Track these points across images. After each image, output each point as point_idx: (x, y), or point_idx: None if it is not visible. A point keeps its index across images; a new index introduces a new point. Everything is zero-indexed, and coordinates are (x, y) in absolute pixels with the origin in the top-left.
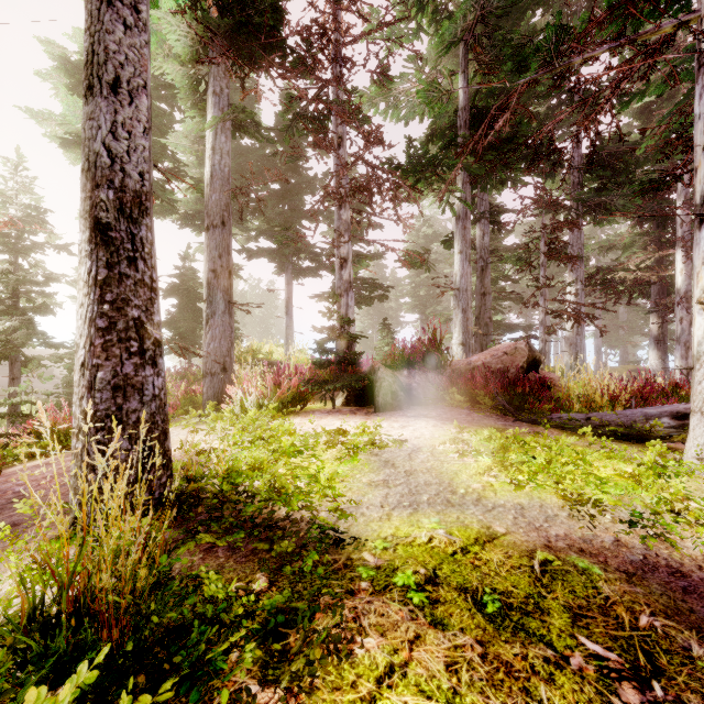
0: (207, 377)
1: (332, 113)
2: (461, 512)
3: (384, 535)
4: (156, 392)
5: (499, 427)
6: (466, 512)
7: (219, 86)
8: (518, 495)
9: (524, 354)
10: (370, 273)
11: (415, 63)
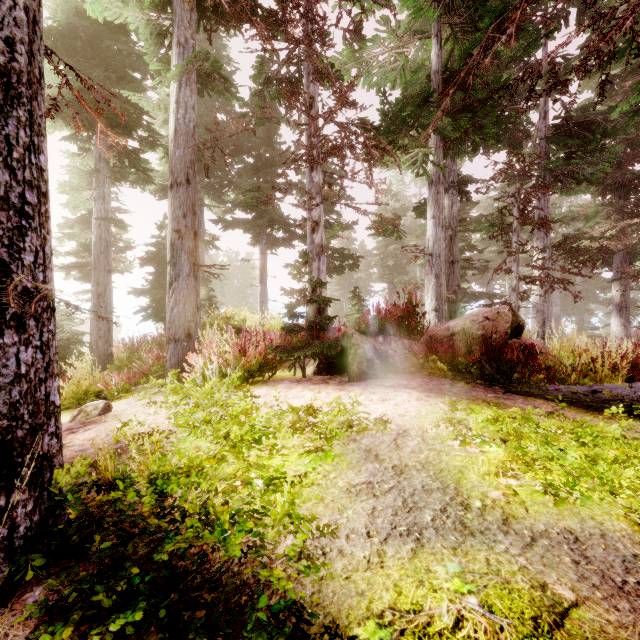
0: (170, 344)
1: (304, 73)
2: (488, 547)
3: (378, 608)
4: (30, 368)
5: (492, 401)
6: (496, 547)
7: (183, 36)
8: (560, 513)
9: (507, 319)
10: (340, 245)
11: (387, 25)
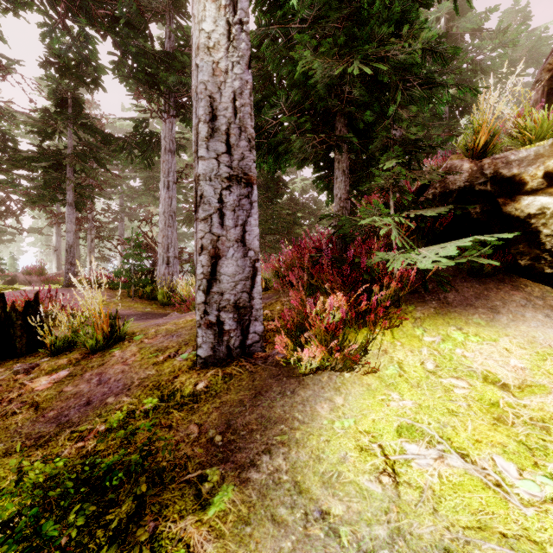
0: None
1: None
2: None
3: None
4: None
5: None
6: None
7: None
8: None
9: None
10: None
11: None
